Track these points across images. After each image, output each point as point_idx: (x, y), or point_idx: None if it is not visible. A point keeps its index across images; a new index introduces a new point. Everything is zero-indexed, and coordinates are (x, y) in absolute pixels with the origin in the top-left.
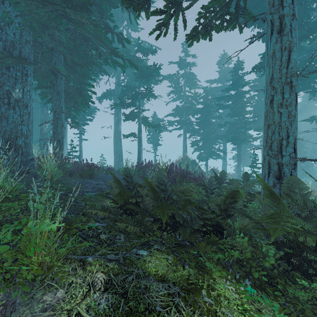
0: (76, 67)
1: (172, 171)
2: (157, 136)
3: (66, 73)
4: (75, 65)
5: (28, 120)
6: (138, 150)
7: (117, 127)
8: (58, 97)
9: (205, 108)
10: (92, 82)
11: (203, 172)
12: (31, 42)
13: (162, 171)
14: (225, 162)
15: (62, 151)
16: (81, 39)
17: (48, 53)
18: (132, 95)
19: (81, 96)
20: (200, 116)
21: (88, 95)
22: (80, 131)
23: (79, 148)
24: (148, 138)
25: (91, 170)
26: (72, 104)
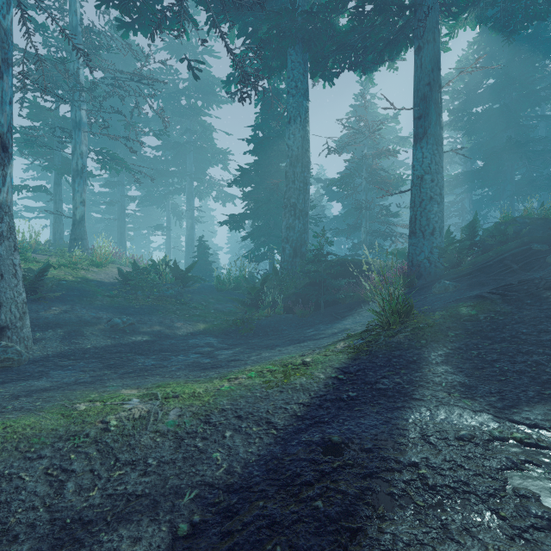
0: None
1: None
2: None
3: None
4: None
5: None
6: None
7: None
8: None
9: None
10: None
11: None
12: None
13: None
14: None
15: None
16: None
17: None
18: None
19: None
20: None
21: None
22: None
23: None
24: None
25: None
26: None
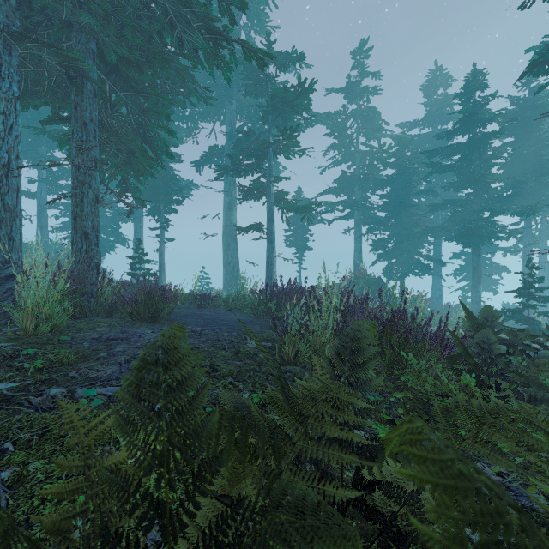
0: (127, 71)
1: (351, 309)
2: (303, 232)
3: (92, 70)
4: (125, 67)
5: (4, 182)
6: (267, 258)
7: (229, 215)
8: (83, 135)
9: (400, 175)
10: (186, 137)
11: (398, 302)
12: (14, 1)
13: (360, 336)
14: (438, 281)
15: (94, 258)
16: (137, 4)
17: (61, 34)
18: (256, 150)
19: (147, 143)
20: (389, 192)
21: (159, 139)
22: (161, 223)
23: (160, 255)
24: (287, 237)
25: (152, 302)
26: (124, 157)
